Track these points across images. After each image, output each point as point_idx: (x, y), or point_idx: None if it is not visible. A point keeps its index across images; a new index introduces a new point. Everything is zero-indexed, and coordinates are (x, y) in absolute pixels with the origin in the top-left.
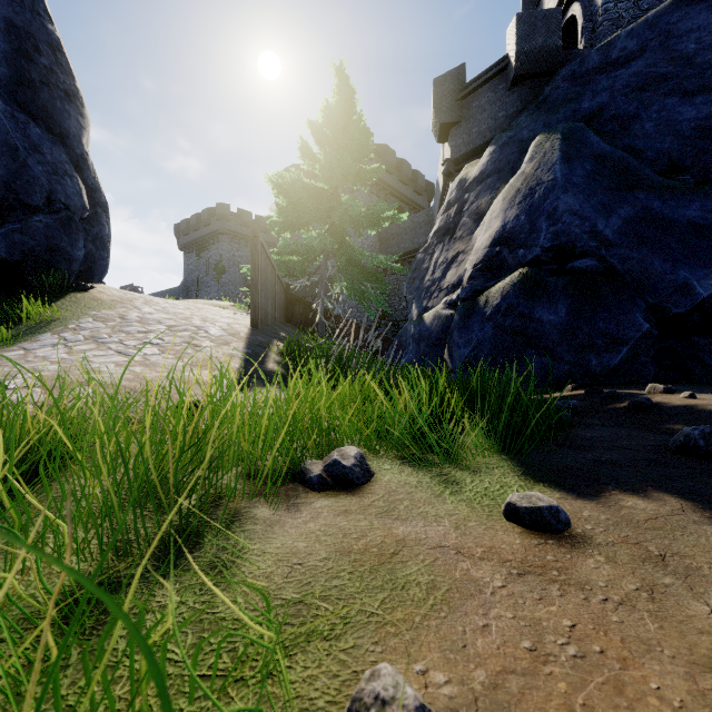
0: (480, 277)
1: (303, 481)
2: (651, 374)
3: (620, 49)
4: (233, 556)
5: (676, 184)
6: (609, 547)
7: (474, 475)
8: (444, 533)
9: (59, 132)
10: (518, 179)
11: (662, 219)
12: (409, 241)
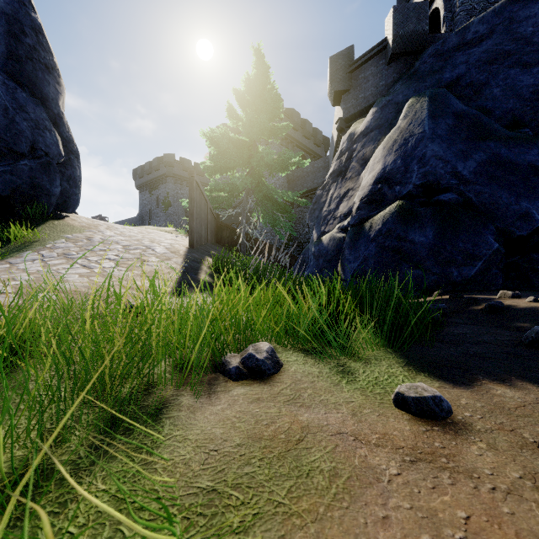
0: (365, 208)
1: (223, 371)
2: (500, 283)
3: (473, 32)
4: (157, 442)
5: (519, 135)
6: (488, 434)
7: (365, 366)
8: (343, 420)
9: (40, 96)
10: (395, 132)
11: (508, 162)
12: (311, 182)
